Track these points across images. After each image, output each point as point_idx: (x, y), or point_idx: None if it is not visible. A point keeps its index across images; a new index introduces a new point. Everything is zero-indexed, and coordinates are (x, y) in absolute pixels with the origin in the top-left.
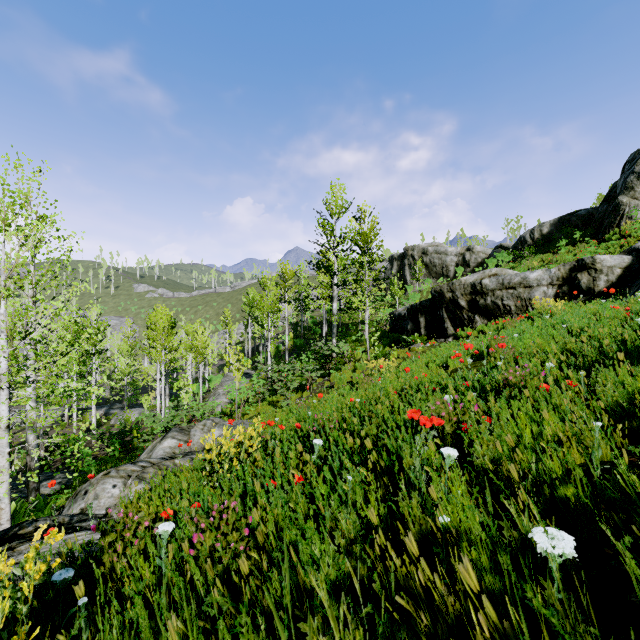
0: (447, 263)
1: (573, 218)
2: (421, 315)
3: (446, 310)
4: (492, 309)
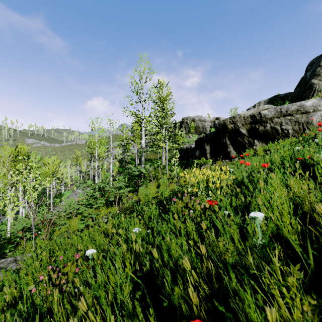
0: (205, 126)
1: (277, 98)
2: (207, 144)
3: (229, 138)
4: (270, 134)
